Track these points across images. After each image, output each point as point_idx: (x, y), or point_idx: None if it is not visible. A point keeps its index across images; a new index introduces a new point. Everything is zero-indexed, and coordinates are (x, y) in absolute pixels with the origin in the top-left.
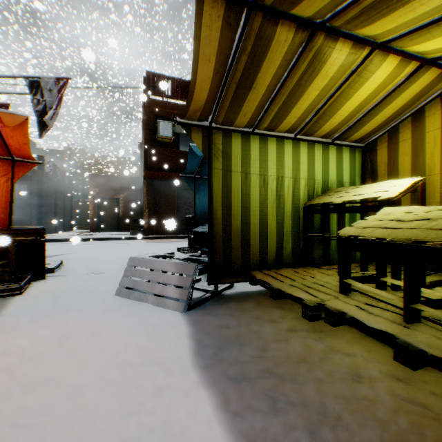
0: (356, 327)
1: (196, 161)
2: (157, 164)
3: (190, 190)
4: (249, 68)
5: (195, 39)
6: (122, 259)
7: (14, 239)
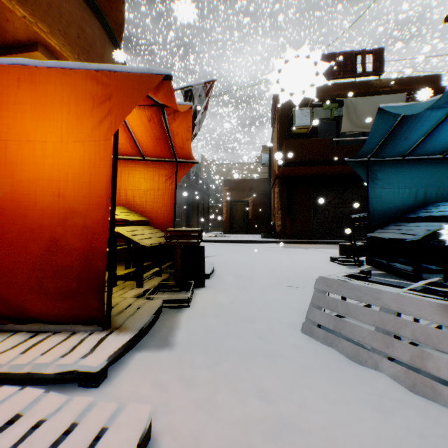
0: None
1: (380, 134)
2: (294, 158)
3: (330, 186)
4: None
5: None
6: (270, 267)
7: (179, 242)
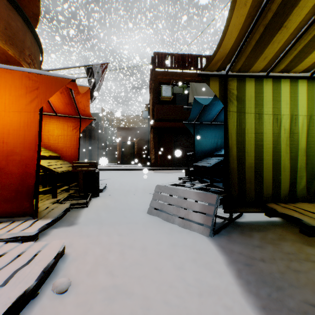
0: None
1: (197, 111)
2: (161, 116)
3: (184, 134)
4: (285, 4)
5: None
6: (142, 184)
7: (81, 169)
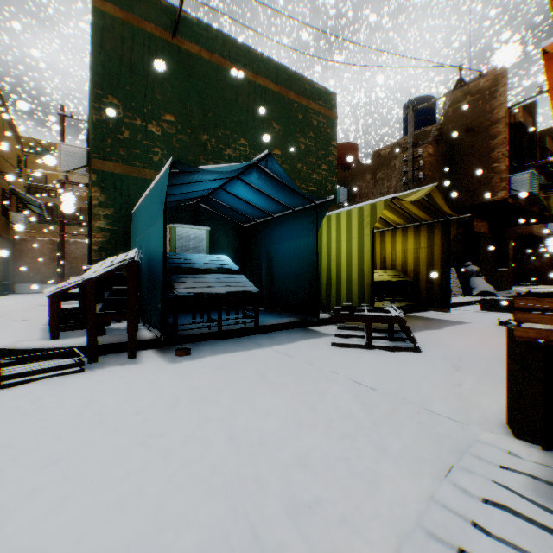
0: (401, 307)
1: (230, 167)
2: None
3: None
4: None
5: (428, 192)
6: (189, 432)
7: None
